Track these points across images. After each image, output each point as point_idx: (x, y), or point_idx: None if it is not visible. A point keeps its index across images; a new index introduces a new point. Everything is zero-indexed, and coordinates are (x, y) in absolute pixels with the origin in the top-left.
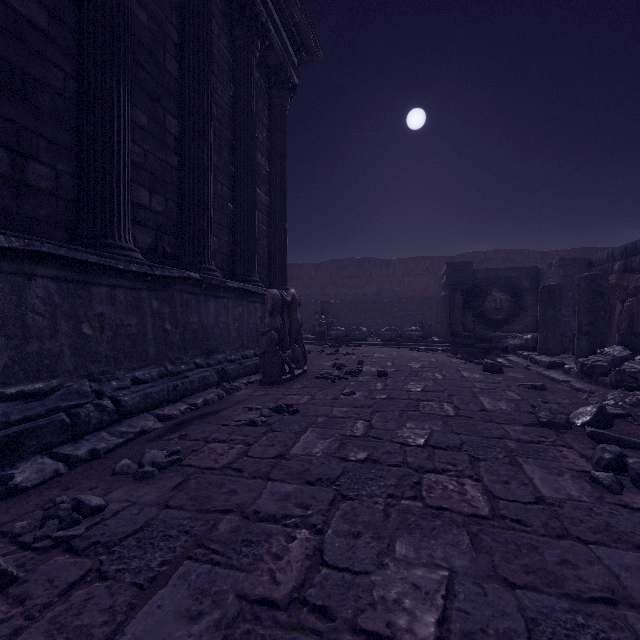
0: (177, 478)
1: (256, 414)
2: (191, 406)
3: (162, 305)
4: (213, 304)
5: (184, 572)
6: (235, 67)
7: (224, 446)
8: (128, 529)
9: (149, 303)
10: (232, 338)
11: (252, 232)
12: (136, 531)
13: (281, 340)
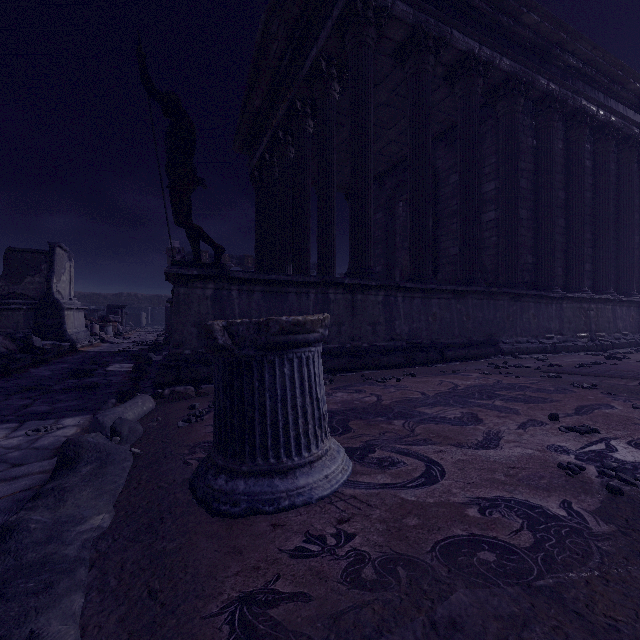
0: None
1: None
2: None
3: None
4: None
5: None
6: None
7: None
8: None
9: None
10: None
11: None
12: None
13: None
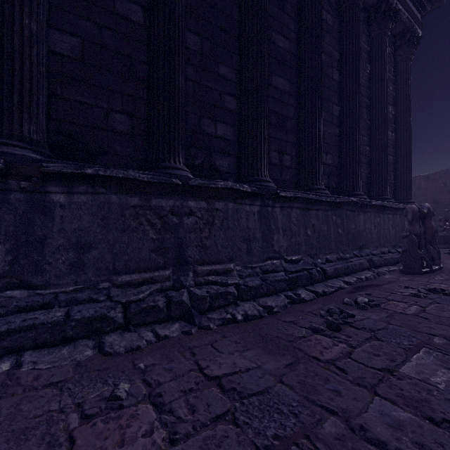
0: (384, 313)
1: (413, 291)
2: (358, 279)
3: (337, 218)
4: (362, 217)
5: (426, 351)
6: (371, 52)
7: (403, 304)
8: (375, 327)
9: (331, 218)
10: (373, 239)
11: (385, 164)
12: (381, 329)
13: (417, 242)
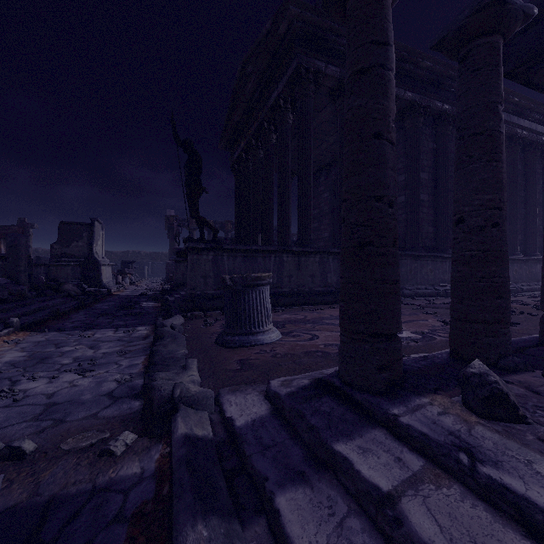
0: None
1: None
2: (538, 293)
3: (525, 267)
4: (538, 266)
5: None
6: (543, 173)
7: None
8: None
9: (523, 266)
10: None
11: None
12: None
13: None
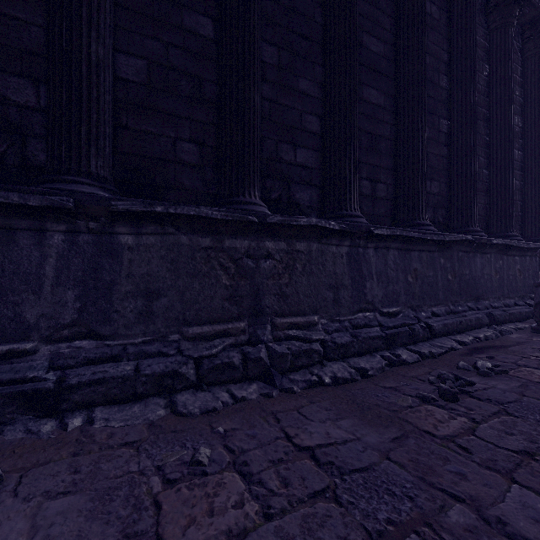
0: (514, 382)
1: None
2: (475, 338)
3: (445, 262)
4: (478, 259)
5: None
6: (490, 48)
7: (539, 371)
8: (505, 399)
9: (438, 261)
10: (494, 288)
11: (509, 191)
12: (512, 401)
13: None
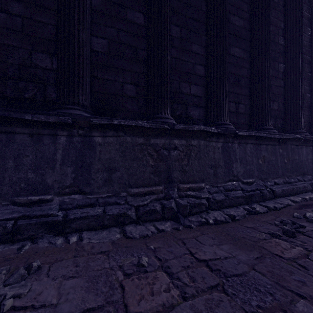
0: None
1: None
2: (303, 199)
3: (283, 151)
4: (304, 149)
5: None
6: (311, 18)
7: None
8: None
9: (278, 150)
10: None
11: None
12: None
13: None
